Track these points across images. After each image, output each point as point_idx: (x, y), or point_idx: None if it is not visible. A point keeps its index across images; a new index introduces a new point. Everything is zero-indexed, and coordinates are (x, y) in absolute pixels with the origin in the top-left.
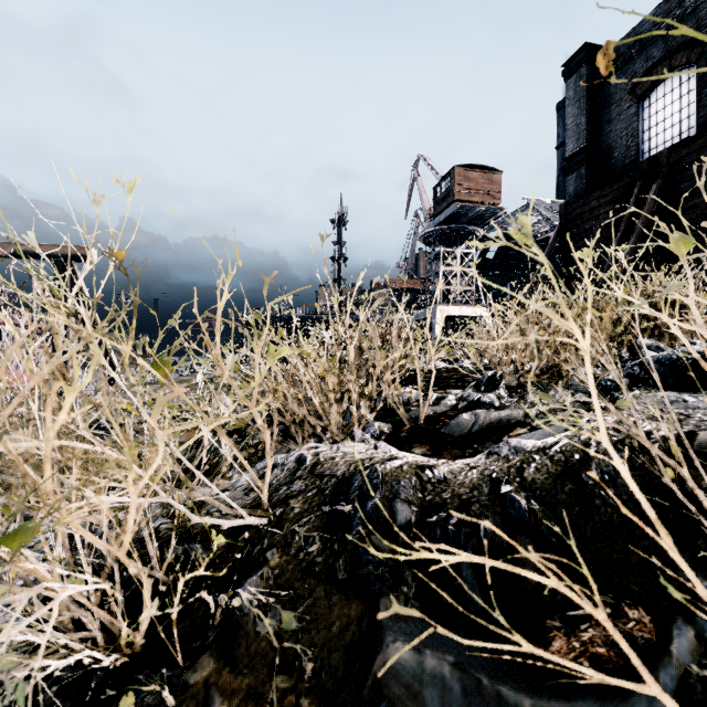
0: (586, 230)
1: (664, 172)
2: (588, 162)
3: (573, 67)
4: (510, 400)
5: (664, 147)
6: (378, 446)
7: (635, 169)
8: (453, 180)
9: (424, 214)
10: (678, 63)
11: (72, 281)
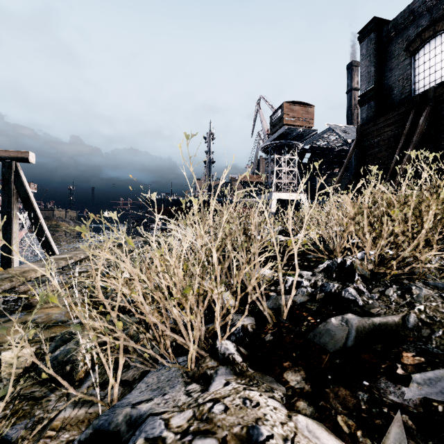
0: (374, 143)
1: (431, 103)
2: (376, 97)
3: (366, 34)
4: (371, 296)
5: (429, 86)
6: (253, 441)
7: (409, 101)
8: (283, 111)
9: (264, 134)
10: (440, 28)
11: (15, 176)
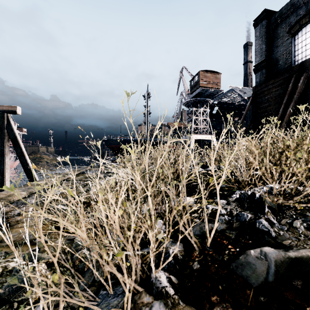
0: (265, 99)
1: (307, 70)
2: (266, 67)
3: (259, 21)
4: (281, 227)
5: (305, 58)
6: None
7: (291, 69)
8: (199, 77)
9: (185, 93)
10: None
11: (7, 124)
